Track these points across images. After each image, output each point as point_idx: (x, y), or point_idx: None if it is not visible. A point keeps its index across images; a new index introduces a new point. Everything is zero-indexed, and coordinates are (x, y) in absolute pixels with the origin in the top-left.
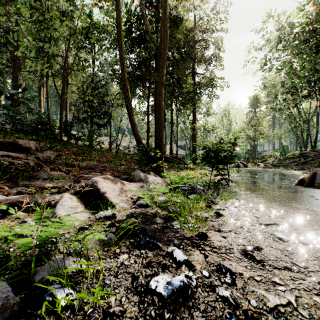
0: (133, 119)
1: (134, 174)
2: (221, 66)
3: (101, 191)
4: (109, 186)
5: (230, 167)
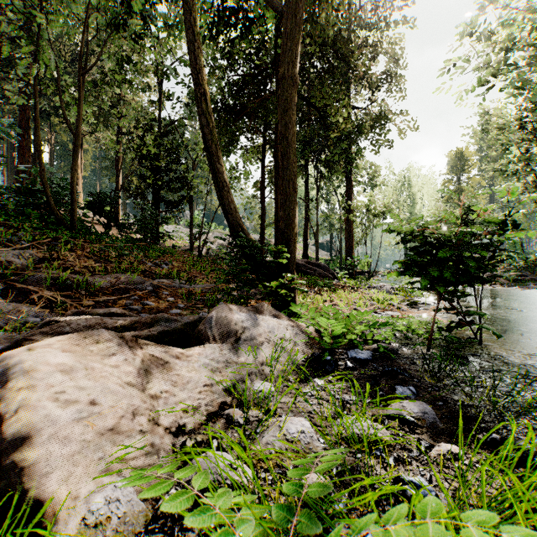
0: (220, 170)
1: (210, 316)
2: (401, 91)
3: (2, 431)
4: (72, 392)
5: None
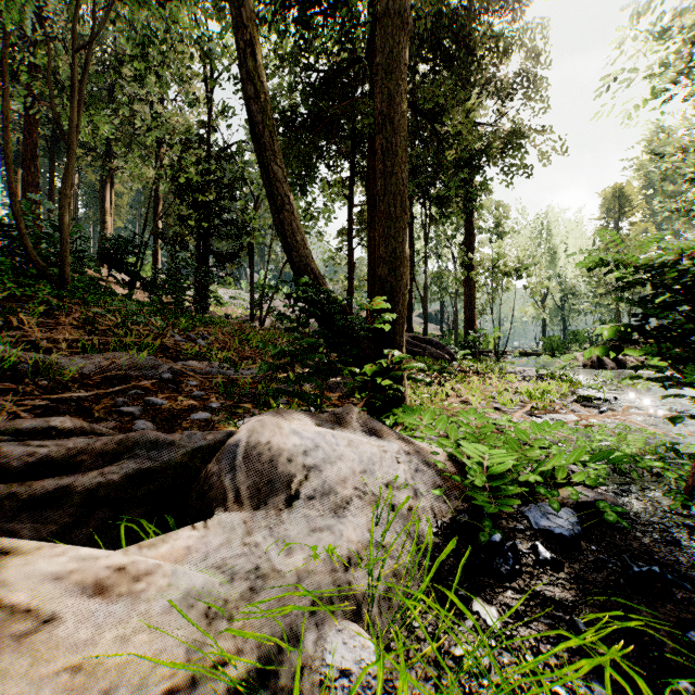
0: (278, 175)
1: (233, 441)
2: (542, 102)
3: None
4: None
5: (575, 366)
